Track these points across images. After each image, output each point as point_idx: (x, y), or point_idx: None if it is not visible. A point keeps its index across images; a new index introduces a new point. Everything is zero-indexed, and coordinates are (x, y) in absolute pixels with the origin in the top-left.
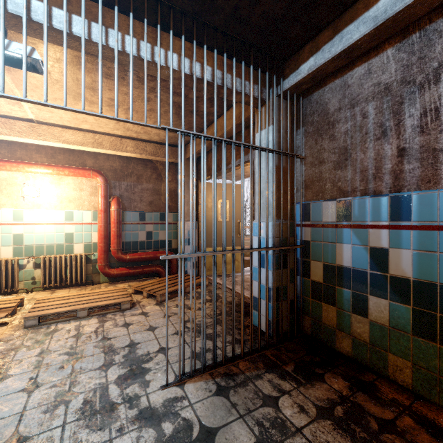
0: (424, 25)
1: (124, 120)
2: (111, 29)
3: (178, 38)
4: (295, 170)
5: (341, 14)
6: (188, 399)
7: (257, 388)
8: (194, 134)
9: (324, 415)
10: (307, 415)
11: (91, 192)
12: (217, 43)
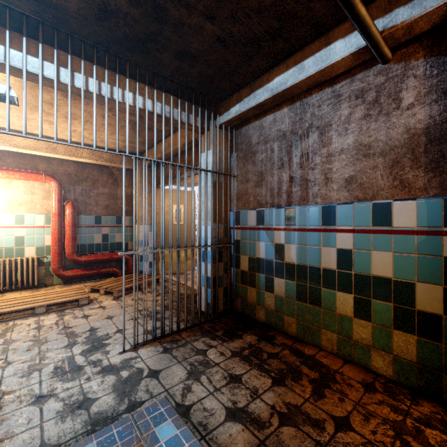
0: (302, 98)
1: (89, 148)
2: (77, 73)
3: (134, 80)
4: (228, 186)
5: (255, 80)
6: (141, 357)
7: (193, 346)
8: (146, 159)
9: (236, 355)
10: (225, 356)
11: (44, 195)
12: (166, 85)
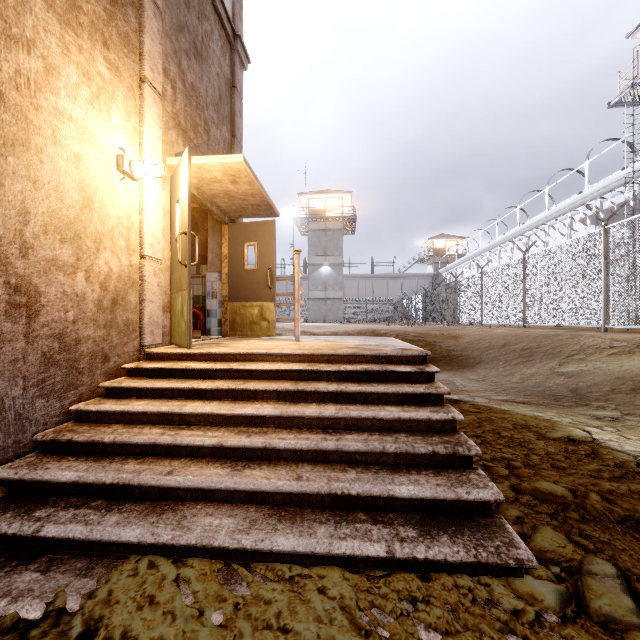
0: None
1: None
2: None
3: None
4: None
5: None
6: None
7: None
8: None
9: None
10: None
11: None
12: None
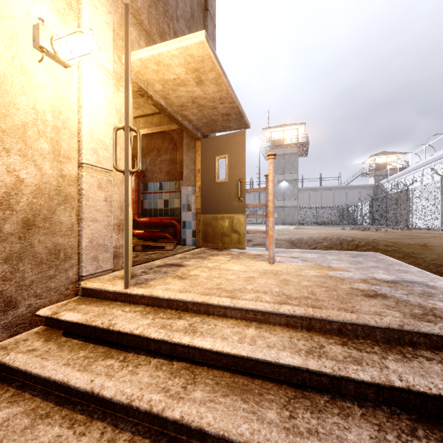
0: None
1: None
2: None
3: None
4: None
5: None
6: None
7: None
8: None
9: None
10: None
11: None
12: None
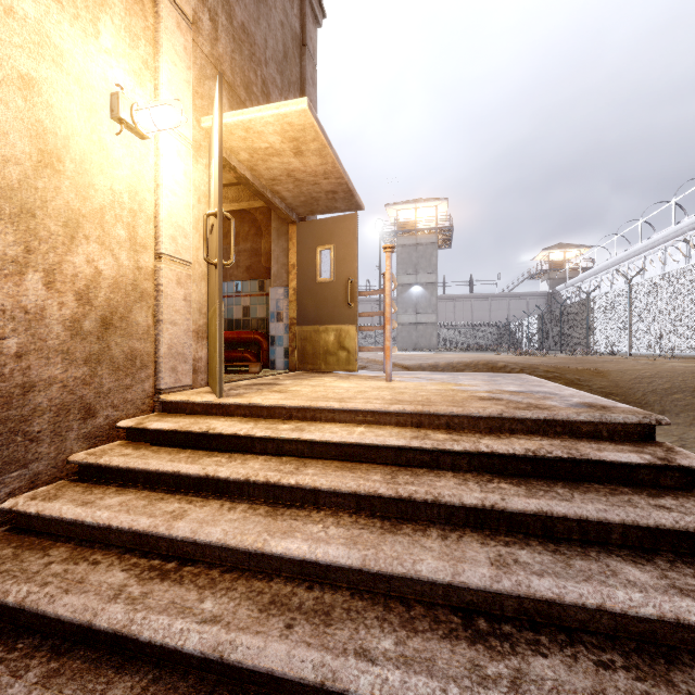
0: None
1: None
2: None
3: None
4: None
5: None
6: None
7: None
8: None
9: None
10: None
11: None
12: None
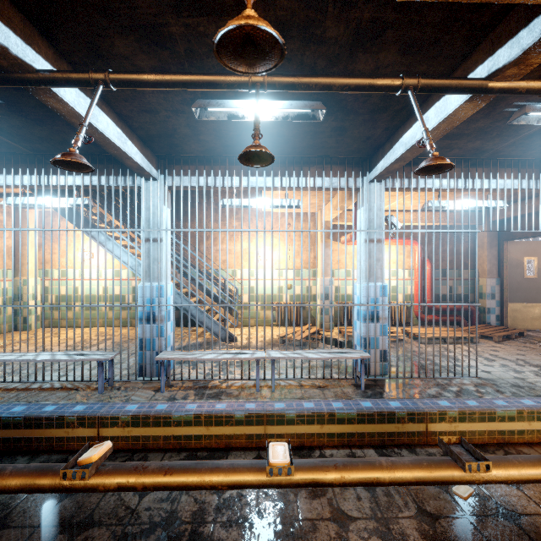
0: None
1: None
2: (538, 179)
3: None
4: None
5: None
6: None
7: None
8: None
9: None
10: None
11: (407, 255)
12: None
